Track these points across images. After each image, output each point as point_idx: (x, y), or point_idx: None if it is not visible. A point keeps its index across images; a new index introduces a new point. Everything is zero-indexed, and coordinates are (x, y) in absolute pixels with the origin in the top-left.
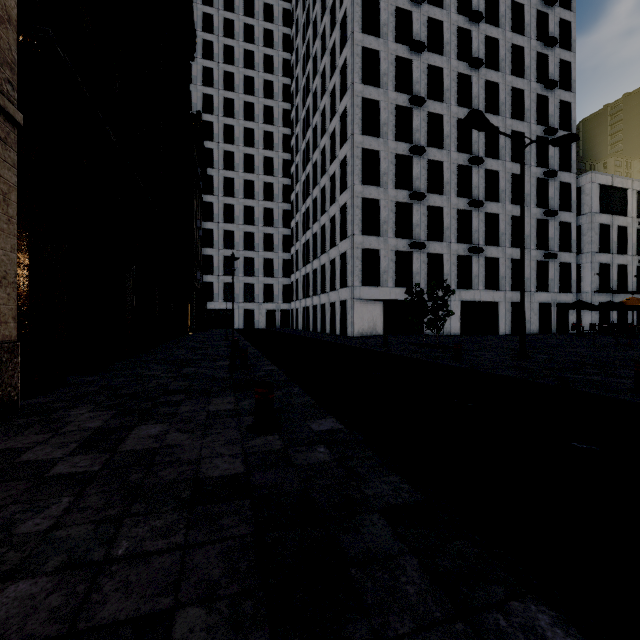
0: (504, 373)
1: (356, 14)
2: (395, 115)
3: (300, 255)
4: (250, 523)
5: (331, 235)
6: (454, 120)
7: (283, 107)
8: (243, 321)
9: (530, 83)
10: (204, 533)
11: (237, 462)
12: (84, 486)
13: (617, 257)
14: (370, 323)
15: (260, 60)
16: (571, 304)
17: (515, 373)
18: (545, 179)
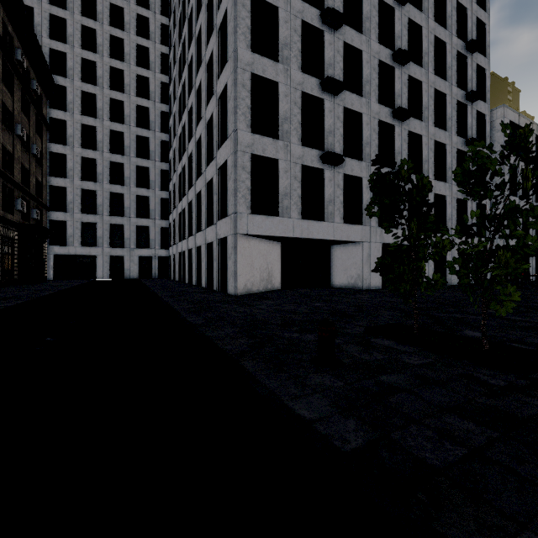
0: None
1: None
2: None
3: (177, 189)
4: None
5: (208, 147)
6: None
7: (161, 21)
8: (109, 270)
9: None
10: None
11: None
12: None
13: (522, 201)
14: (263, 273)
15: None
16: None
17: None
18: (464, 104)
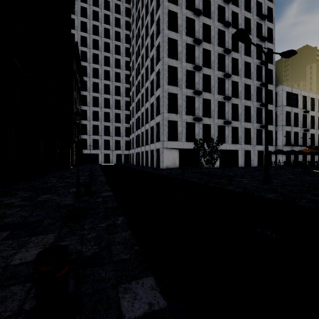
0: (269, 196)
1: None
2: (186, 48)
3: (134, 125)
4: None
5: (151, 113)
6: (216, 53)
7: (125, 46)
8: (104, 160)
9: (253, 37)
10: None
11: None
12: None
13: (294, 128)
14: (172, 161)
15: (113, 20)
16: (275, 151)
17: (276, 196)
18: (260, 87)
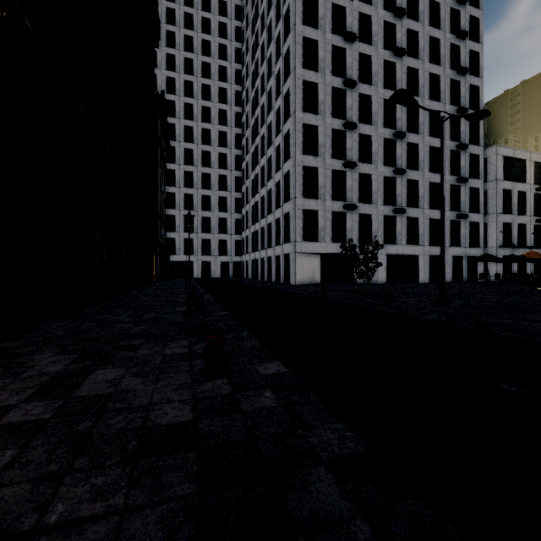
0: (428, 317)
1: (298, 8)
2: (331, 95)
3: (250, 215)
4: (194, 480)
5: (276, 198)
6: (381, 100)
7: (235, 89)
8: (201, 271)
9: (445, 69)
10: (145, 493)
11: (186, 408)
12: (31, 437)
13: (518, 217)
14: (310, 273)
15: (216, 48)
16: (480, 257)
17: (438, 317)
18: (457, 151)
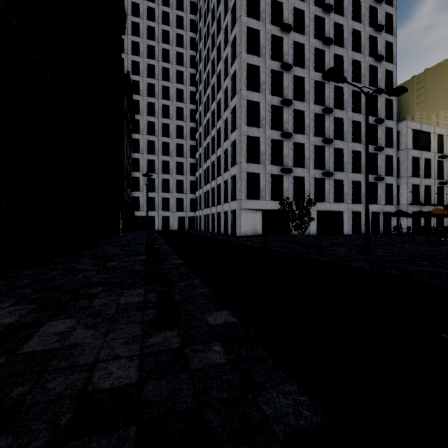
0: (358, 265)
1: (243, 3)
2: (270, 77)
3: (202, 177)
4: None
5: (224, 163)
6: (312, 81)
7: (190, 72)
8: (161, 225)
9: (365, 57)
10: None
11: (132, 367)
12: None
13: (424, 180)
14: (253, 226)
15: (174, 37)
16: (394, 213)
17: (366, 265)
18: (375, 125)
